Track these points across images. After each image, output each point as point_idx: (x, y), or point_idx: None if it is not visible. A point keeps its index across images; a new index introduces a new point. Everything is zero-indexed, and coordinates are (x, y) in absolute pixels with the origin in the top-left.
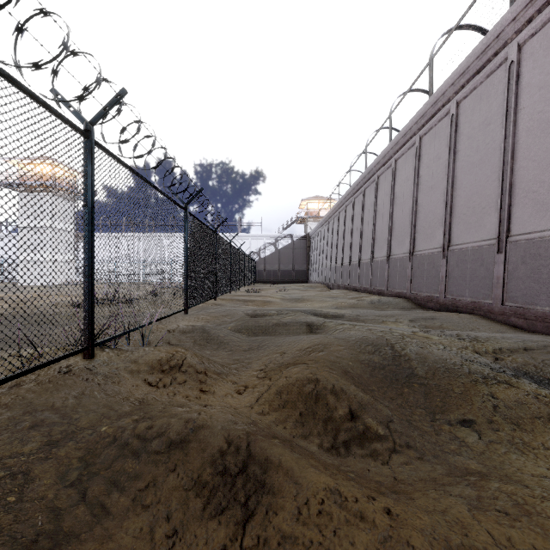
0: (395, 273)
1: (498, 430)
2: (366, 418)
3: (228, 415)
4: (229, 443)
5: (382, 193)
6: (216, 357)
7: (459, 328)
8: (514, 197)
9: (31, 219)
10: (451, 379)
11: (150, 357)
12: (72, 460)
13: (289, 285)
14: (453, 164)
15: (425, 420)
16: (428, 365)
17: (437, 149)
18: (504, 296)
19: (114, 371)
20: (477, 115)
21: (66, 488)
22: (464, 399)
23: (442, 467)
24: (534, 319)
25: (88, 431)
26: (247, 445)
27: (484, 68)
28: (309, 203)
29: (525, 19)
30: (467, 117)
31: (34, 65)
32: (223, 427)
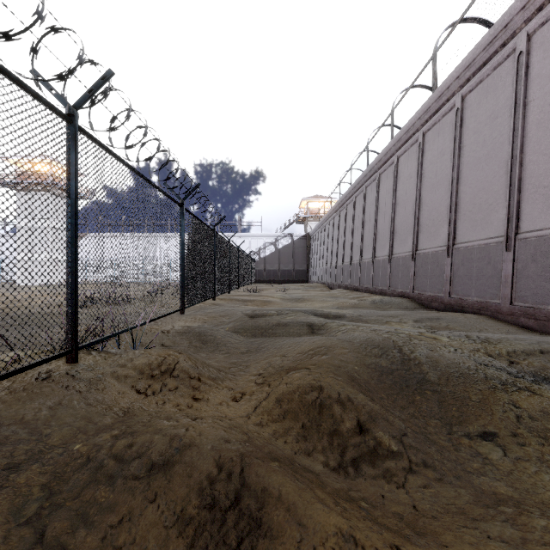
0: (398, 272)
1: (525, 445)
2: (377, 432)
3: (219, 431)
4: (220, 468)
5: (384, 191)
6: (211, 361)
7: (466, 329)
8: (523, 192)
9: (29, 218)
10: (467, 385)
11: (140, 361)
12: (33, 488)
13: (289, 285)
14: (458, 160)
15: (442, 433)
16: (440, 370)
17: (441, 144)
18: (513, 296)
19: (99, 377)
20: (483, 109)
21: (20, 527)
22: (483, 408)
23: (467, 491)
24: (545, 319)
25: (58, 450)
26: (241, 471)
27: (491, 60)
28: (309, 202)
29: (535, 7)
30: (472, 111)
31: (4, 35)
32: (214, 447)
